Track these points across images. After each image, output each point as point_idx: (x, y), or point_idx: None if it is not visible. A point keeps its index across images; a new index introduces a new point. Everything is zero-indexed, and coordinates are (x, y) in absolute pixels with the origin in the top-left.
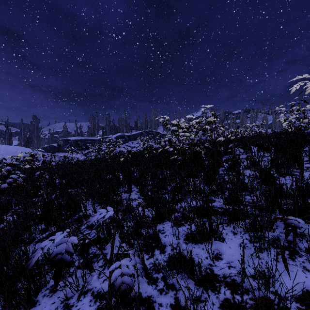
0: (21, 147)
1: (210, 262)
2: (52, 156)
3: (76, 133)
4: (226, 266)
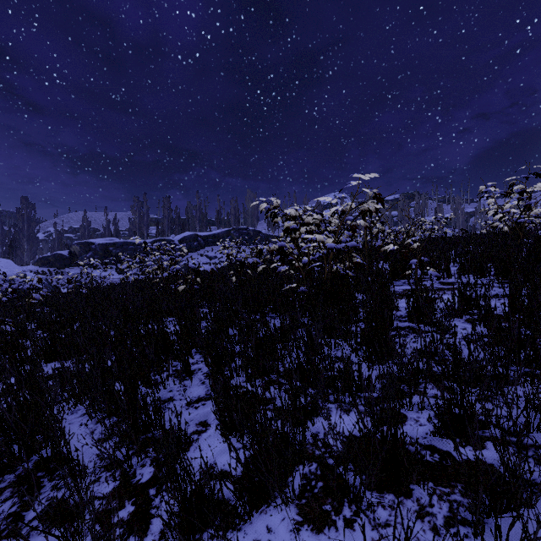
0: None
1: None
2: (58, 274)
3: (106, 231)
4: None
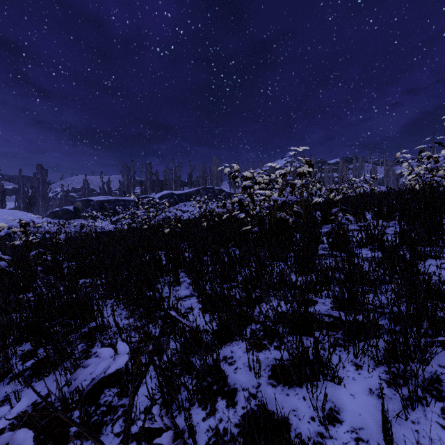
0: (18, 211)
1: (321, 429)
2: (66, 224)
3: (102, 191)
4: (352, 439)
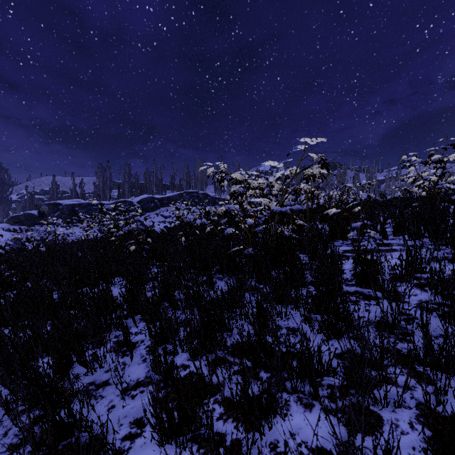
0: None
1: None
2: (28, 231)
3: (73, 193)
4: None
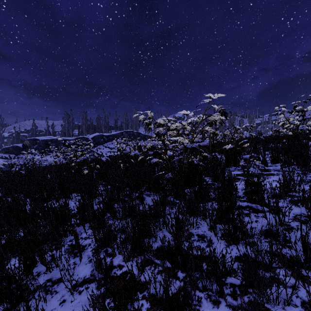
0: None
1: None
2: (15, 158)
3: (47, 132)
4: None
